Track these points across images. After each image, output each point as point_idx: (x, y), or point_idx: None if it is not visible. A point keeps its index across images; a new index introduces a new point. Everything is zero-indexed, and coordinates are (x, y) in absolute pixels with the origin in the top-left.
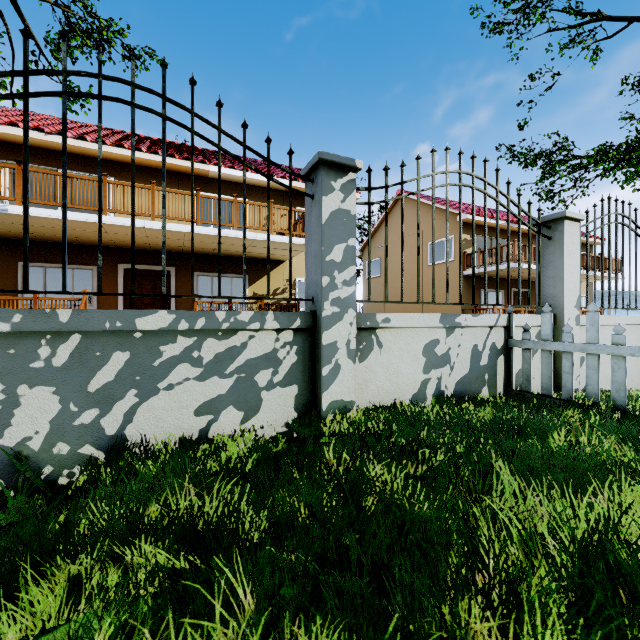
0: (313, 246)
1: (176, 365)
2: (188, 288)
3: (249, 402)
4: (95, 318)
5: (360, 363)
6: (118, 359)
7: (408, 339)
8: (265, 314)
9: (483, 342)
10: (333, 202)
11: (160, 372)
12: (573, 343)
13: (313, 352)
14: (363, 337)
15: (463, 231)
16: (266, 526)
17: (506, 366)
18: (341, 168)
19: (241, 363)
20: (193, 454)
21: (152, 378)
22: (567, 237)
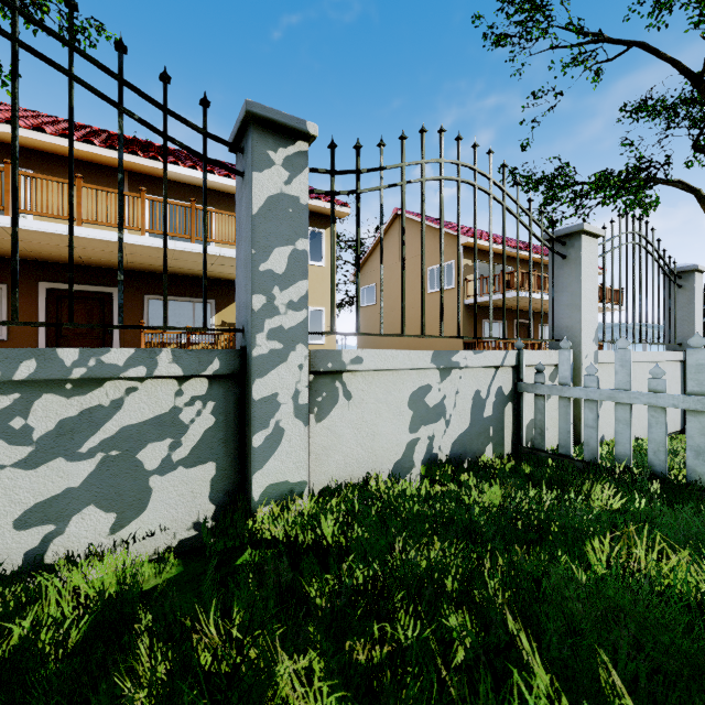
0: (243, 249)
1: None
2: (136, 314)
3: (127, 496)
4: None
5: (318, 423)
6: None
7: (388, 386)
8: (156, 353)
9: (487, 387)
10: (271, 182)
11: None
12: (598, 389)
13: (242, 410)
14: (322, 385)
15: (464, 256)
16: None
17: (515, 416)
18: (285, 132)
19: (111, 433)
20: None
21: None
22: (585, 256)
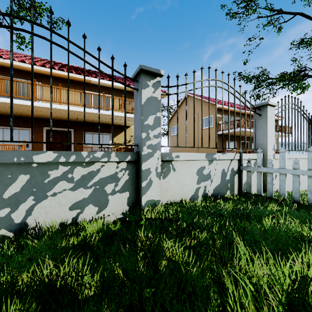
0: (138, 116)
1: (58, 182)
2: (80, 140)
3: (101, 202)
4: (7, 155)
5: (163, 179)
6: (22, 179)
7: (189, 166)
8: (110, 153)
9: (227, 167)
10: (148, 92)
11: (48, 186)
12: (273, 168)
13: (137, 174)
14: (165, 165)
15: (217, 113)
16: (97, 284)
17: (239, 180)
18: (152, 74)
19: (96, 180)
20: (65, 233)
21: (43, 189)
22: (269, 114)
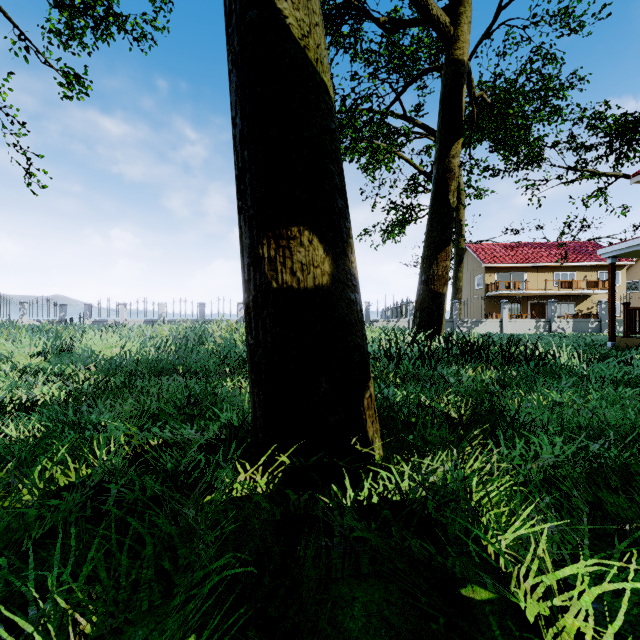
0: None
1: None
2: None
3: None
4: None
5: None
6: None
7: None
8: None
9: None
10: None
11: None
12: None
13: None
14: None
15: None
16: None
17: None
18: None
19: None
20: None
21: None
22: None
